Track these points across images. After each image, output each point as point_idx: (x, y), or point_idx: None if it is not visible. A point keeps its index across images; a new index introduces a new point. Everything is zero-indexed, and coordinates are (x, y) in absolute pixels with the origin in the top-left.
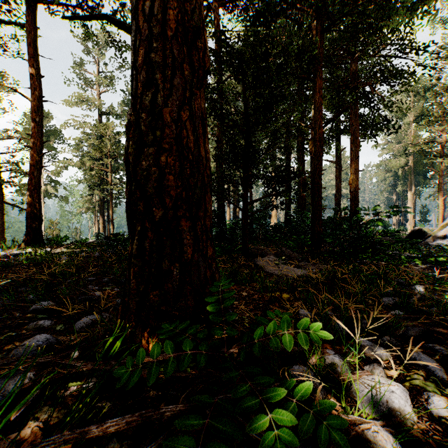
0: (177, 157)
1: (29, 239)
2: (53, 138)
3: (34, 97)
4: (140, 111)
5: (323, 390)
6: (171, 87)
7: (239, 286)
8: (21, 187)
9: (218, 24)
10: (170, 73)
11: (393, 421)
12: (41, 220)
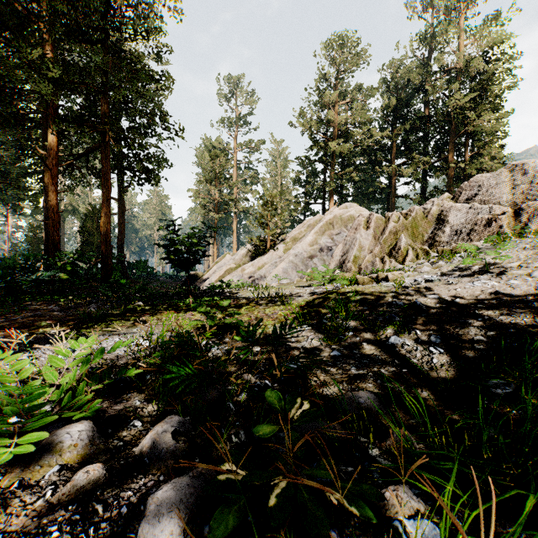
0: None
1: None
2: None
3: None
4: None
5: None
6: None
7: None
8: None
9: None
10: None
11: None
12: None
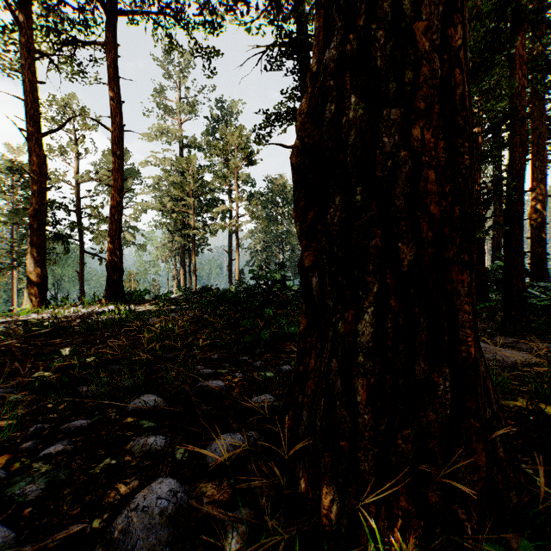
0: (440, 131)
1: (109, 294)
2: (131, 178)
3: (115, 127)
4: (372, 27)
5: None
6: None
7: None
8: (100, 234)
9: None
10: None
11: None
12: (122, 272)
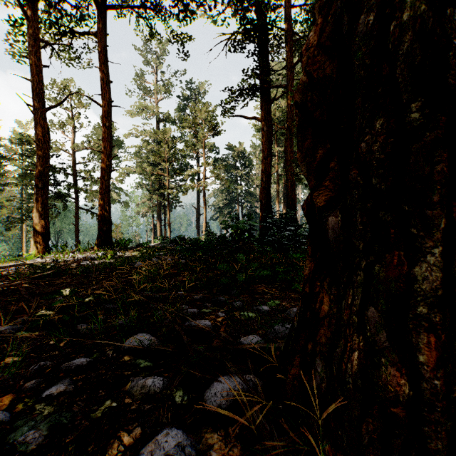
0: None
1: (100, 242)
2: (117, 148)
3: (105, 103)
4: None
5: None
6: None
7: None
8: (92, 193)
9: None
10: None
11: None
12: (111, 224)
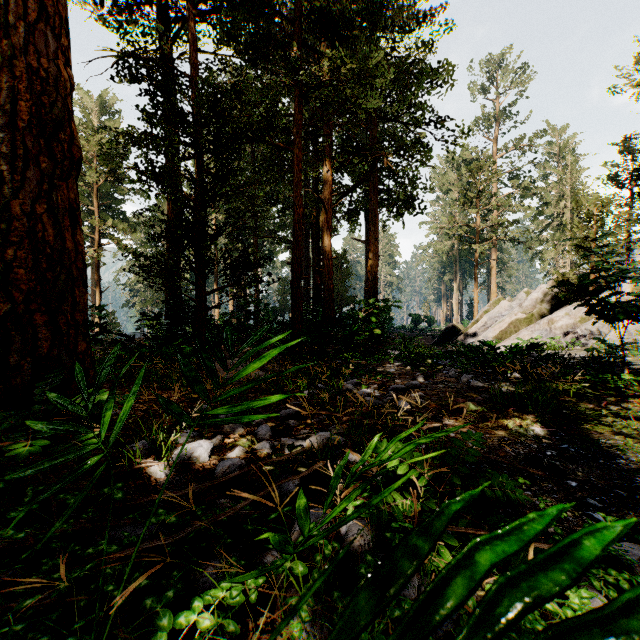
0: (31, 251)
1: None
2: None
3: None
4: None
5: (145, 452)
6: (23, 178)
7: (164, 391)
8: None
9: (195, 44)
10: (23, 164)
11: (184, 462)
12: None
